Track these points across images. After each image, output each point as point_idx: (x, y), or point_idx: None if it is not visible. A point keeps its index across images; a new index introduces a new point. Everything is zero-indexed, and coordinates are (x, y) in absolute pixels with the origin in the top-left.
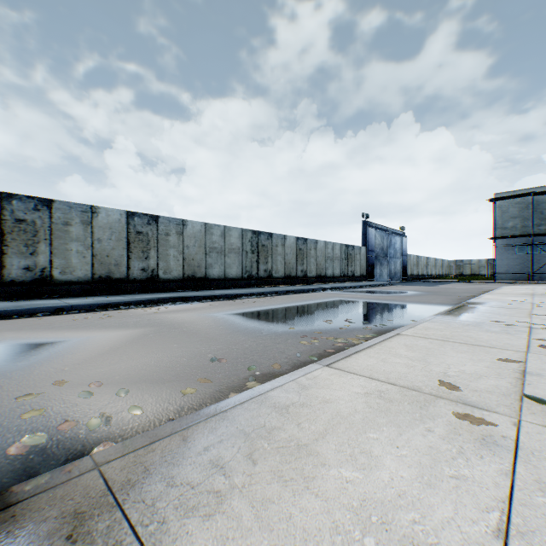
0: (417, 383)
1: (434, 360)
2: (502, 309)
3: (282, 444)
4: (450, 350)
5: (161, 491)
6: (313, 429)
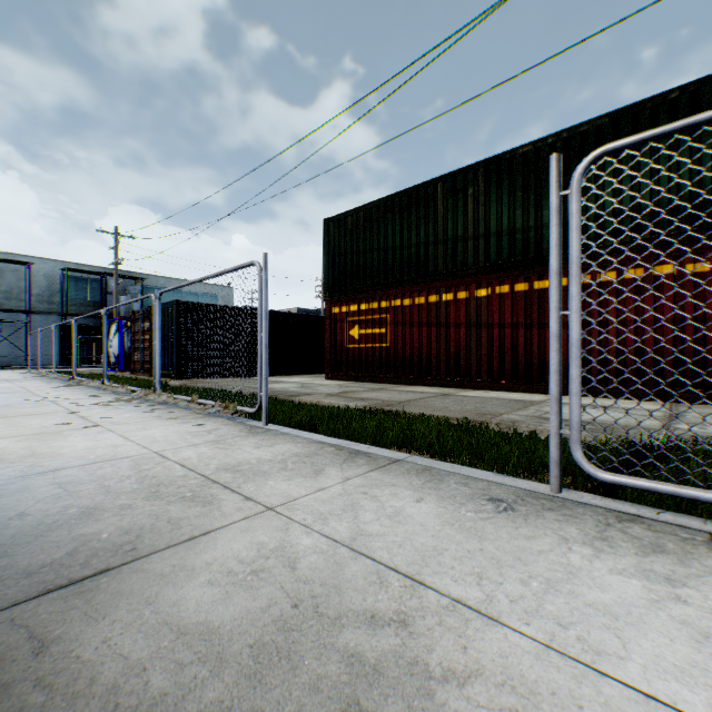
0: (40, 432)
1: (26, 424)
2: (7, 394)
3: (24, 457)
4: (24, 419)
5: (5, 476)
6: (26, 452)
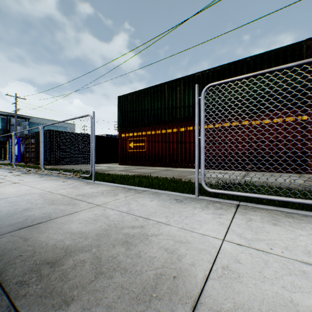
0: None
1: None
2: None
3: None
4: None
5: None
6: None
